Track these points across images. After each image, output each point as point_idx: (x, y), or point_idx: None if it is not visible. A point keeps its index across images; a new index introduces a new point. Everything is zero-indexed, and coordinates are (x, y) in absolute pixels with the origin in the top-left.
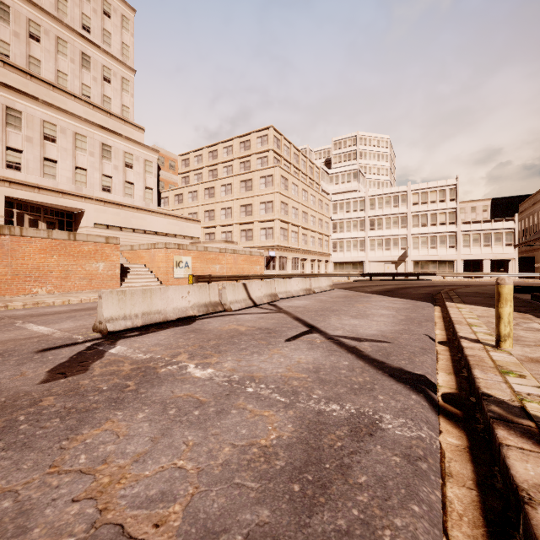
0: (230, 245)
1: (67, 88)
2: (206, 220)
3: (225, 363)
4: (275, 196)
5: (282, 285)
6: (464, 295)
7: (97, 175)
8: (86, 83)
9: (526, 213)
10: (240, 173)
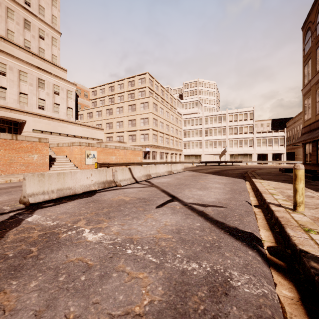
0: (122, 144)
1: (14, 41)
2: (107, 129)
3: (112, 227)
4: (149, 114)
5: (154, 169)
6: (261, 174)
7: (35, 98)
8: (27, 39)
9: (290, 128)
10: (128, 100)
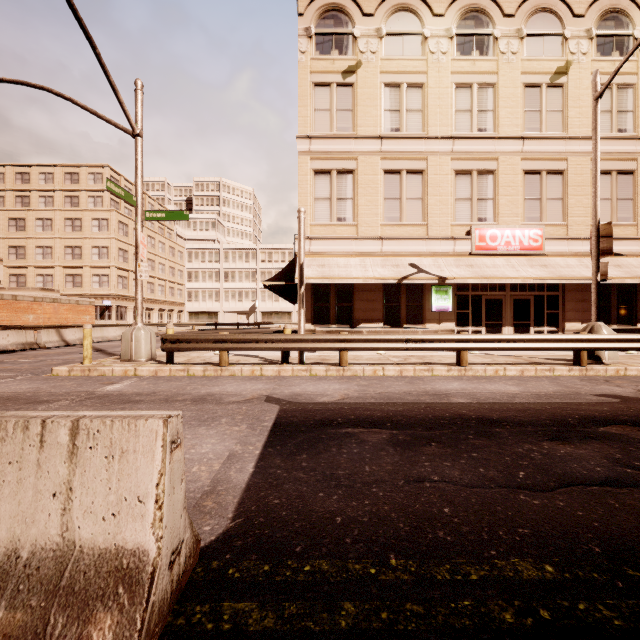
0: (49, 294)
1: None
2: (11, 258)
3: (39, 358)
4: (111, 242)
5: (98, 332)
6: None
7: None
8: None
9: None
10: (65, 209)
